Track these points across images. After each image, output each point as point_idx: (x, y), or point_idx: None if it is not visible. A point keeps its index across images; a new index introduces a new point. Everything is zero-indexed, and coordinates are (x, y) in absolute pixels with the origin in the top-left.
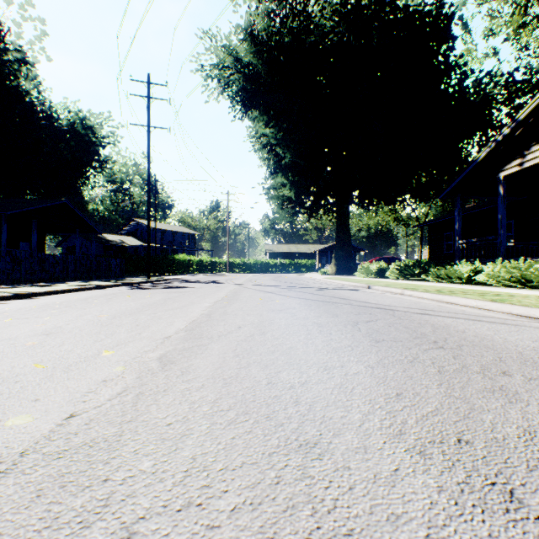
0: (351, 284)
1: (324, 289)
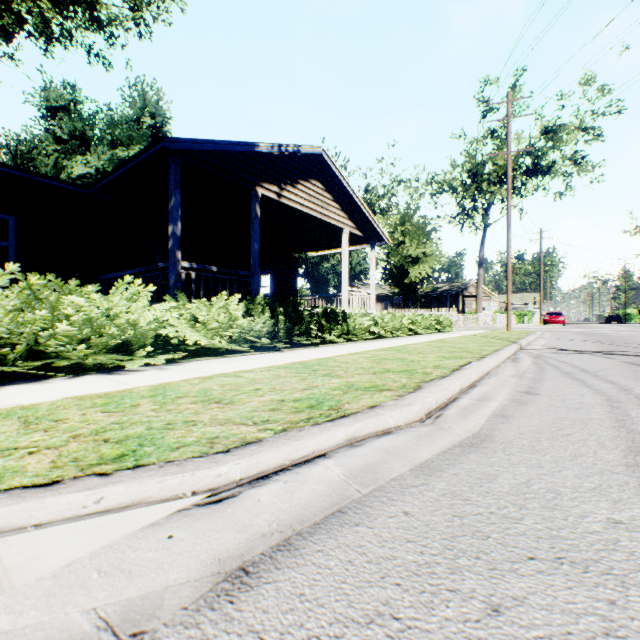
0: (512, 351)
1: (605, 351)
